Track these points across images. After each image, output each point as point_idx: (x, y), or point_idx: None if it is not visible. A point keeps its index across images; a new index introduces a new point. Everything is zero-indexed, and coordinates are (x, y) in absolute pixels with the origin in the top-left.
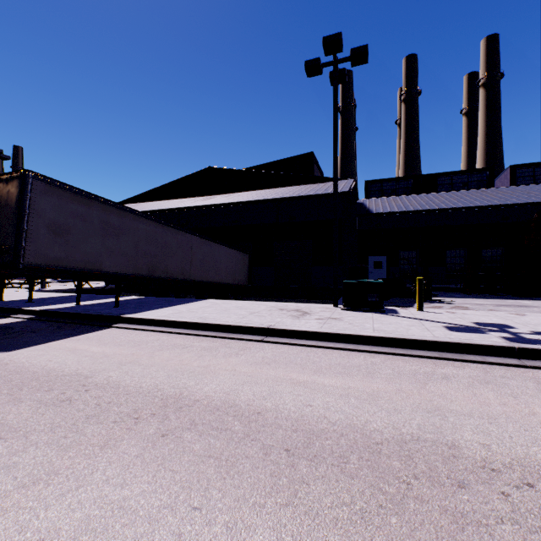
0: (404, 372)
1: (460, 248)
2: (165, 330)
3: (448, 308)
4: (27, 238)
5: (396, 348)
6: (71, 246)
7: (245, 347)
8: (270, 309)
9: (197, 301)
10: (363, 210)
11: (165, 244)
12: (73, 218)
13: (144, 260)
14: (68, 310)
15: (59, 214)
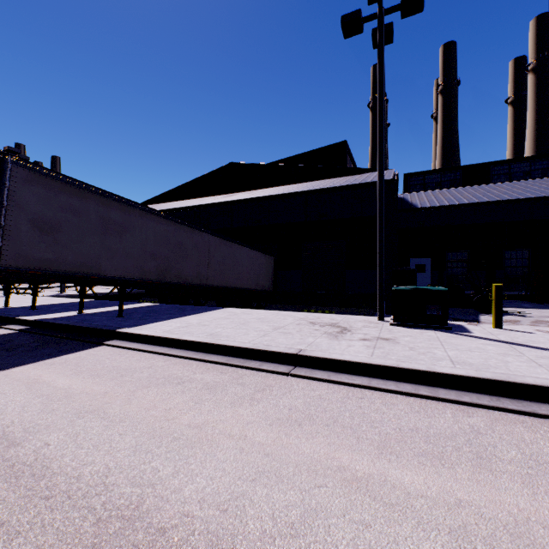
0: (545, 458)
1: (522, 249)
2: (163, 352)
3: (528, 323)
4: (4, 236)
5: (501, 398)
6: (62, 246)
7: (264, 384)
8: (298, 323)
9: (213, 310)
10: (406, 205)
11: (178, 245)
12: (64, 213)
13: (152, 263)
14: (63, 321)
15: (46, 207)
